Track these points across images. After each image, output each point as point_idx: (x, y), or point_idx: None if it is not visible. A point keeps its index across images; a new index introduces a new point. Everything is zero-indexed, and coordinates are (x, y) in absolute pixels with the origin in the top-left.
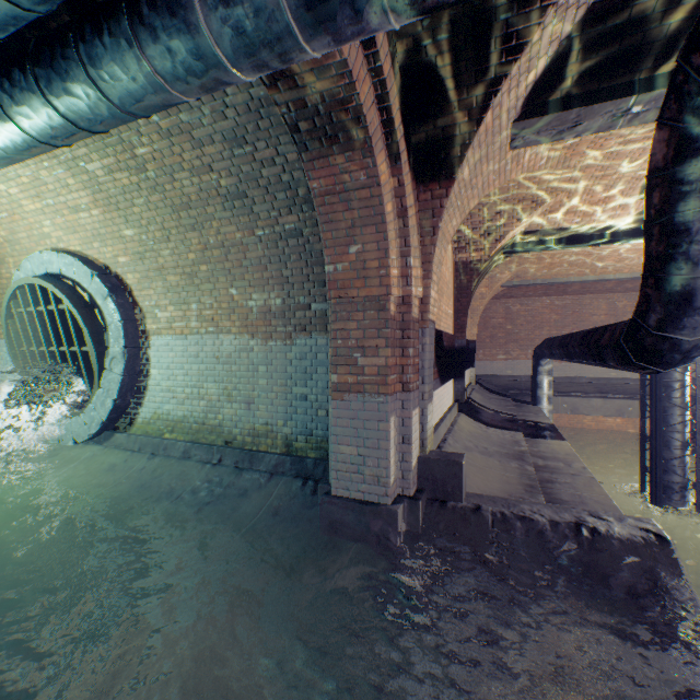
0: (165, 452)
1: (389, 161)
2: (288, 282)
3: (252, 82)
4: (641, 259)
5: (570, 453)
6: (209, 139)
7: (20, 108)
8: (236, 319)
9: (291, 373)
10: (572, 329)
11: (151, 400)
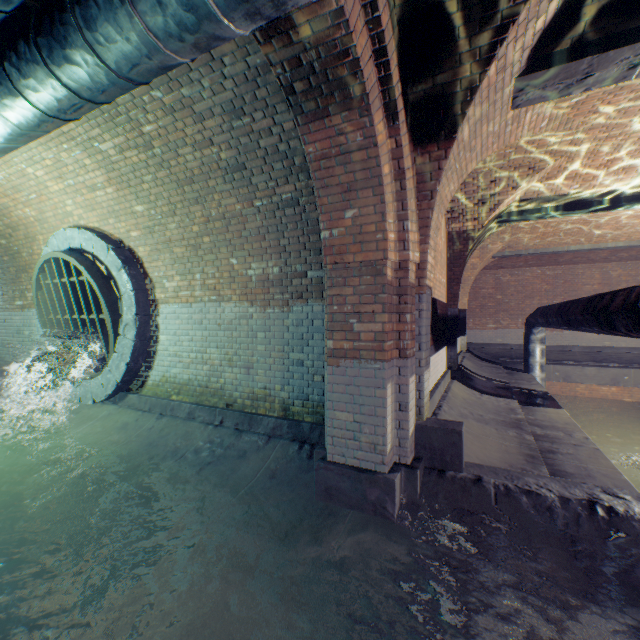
0: (172, 412)
1: (387, 121)
2: (285, 251)
3: (248, 50)
4: (639, 227)
5: (569, 422)
6: (209, 112)
7: (27, 81)
8: (236, 288)
9: (288, 339)
10: (564, 299)
11: (160, 364)
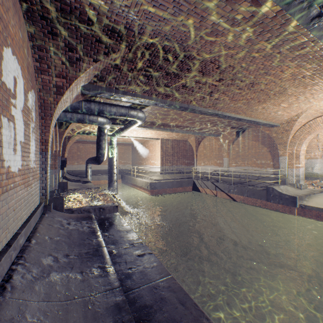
0: None
1: (55, 126)
2: None
3: None
4: None
5: (92, 184)
6: None
7: None
8: None
9: None
10: None
11: None
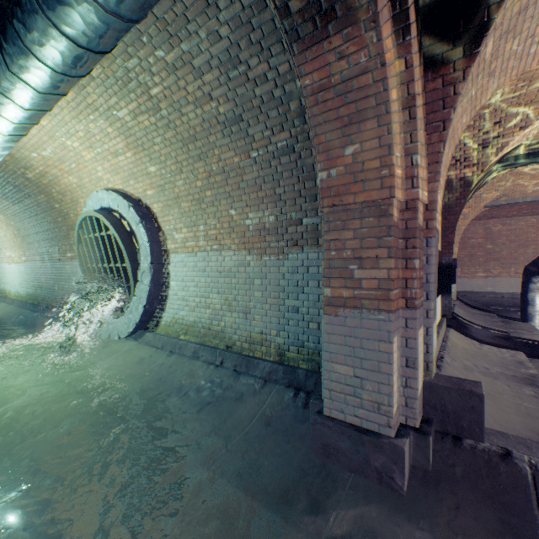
0: (180, 351)
1: (395, 38)
2: (280, 200)
3: None
4: None
5: None
6: (207, 66)
7: (32, 35)
8: (235, 237)
9: (283, 286)
10: None
11: (170, 307)
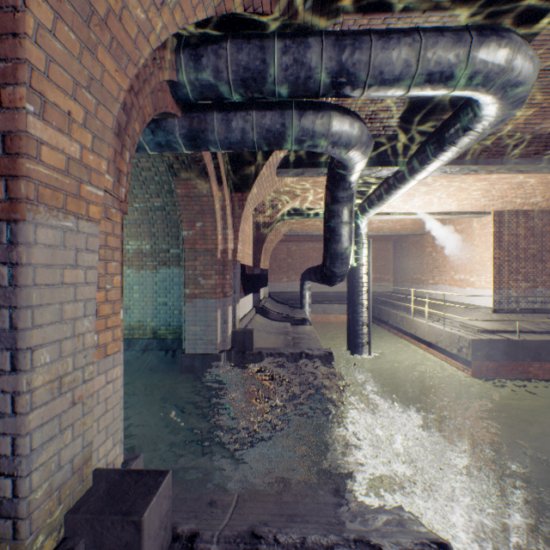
0: None
1: (218, 184)
2: (155, 236)
3: None
4: None
5: (312, 330)
6: None
7: None
8: None
9: (157, 290)
10: None
11: None
